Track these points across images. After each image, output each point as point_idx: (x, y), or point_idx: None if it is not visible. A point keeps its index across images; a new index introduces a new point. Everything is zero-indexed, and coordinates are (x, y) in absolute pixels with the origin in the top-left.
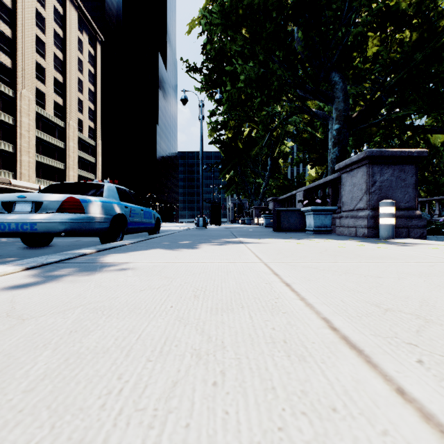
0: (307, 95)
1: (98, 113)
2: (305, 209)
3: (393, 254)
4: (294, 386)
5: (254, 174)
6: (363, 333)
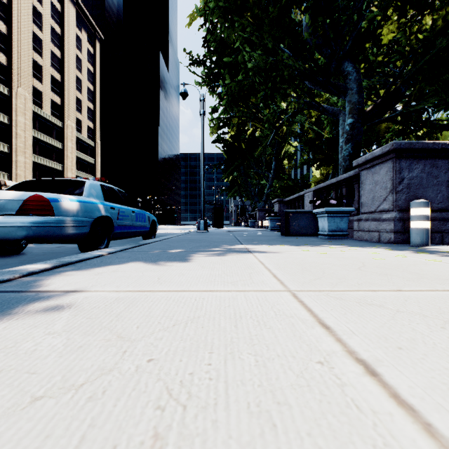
0: (317, 87)
1: (98, 113)
2: (318, 211)
3: None
4: None
5: (258, 175)
6: None
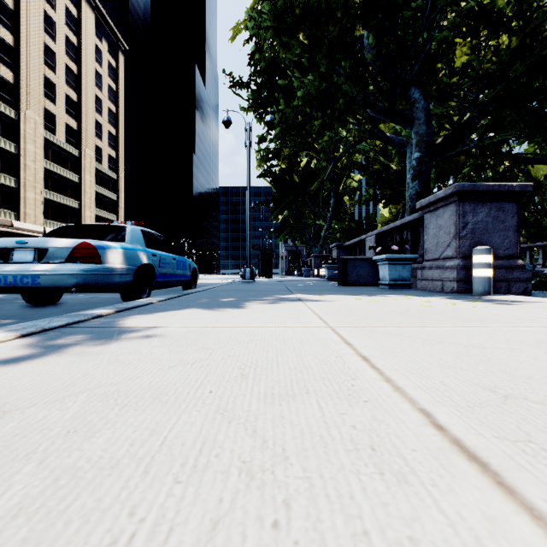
0: (380, 116)
1: (121, 139)
2: (378, 258)
3: (495, 316)
4: (397, 528)
5: (314, 214)
6: (482, 434)
